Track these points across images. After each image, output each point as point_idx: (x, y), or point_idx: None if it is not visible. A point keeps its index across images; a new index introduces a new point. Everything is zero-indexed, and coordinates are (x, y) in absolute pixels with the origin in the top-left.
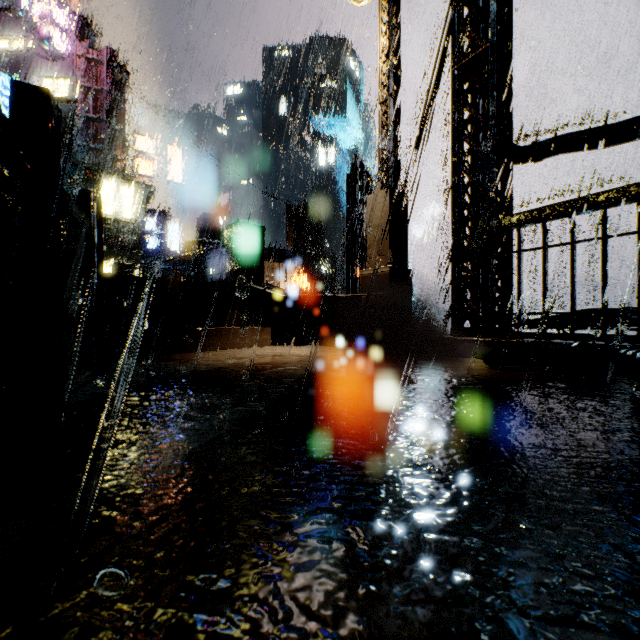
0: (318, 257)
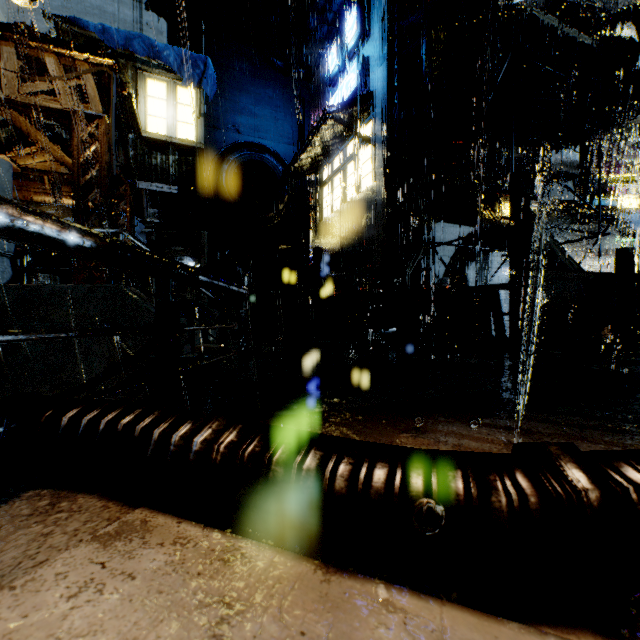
0: None
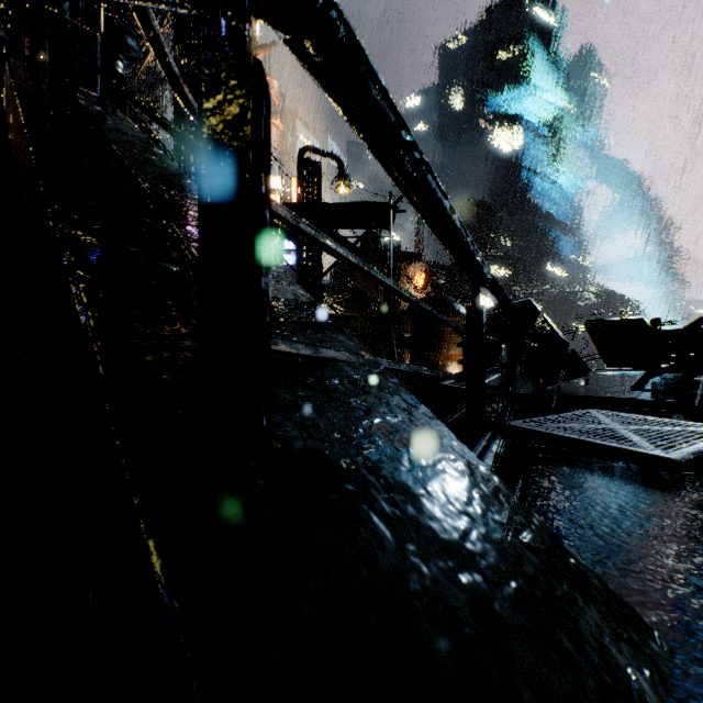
0: (489, 258)
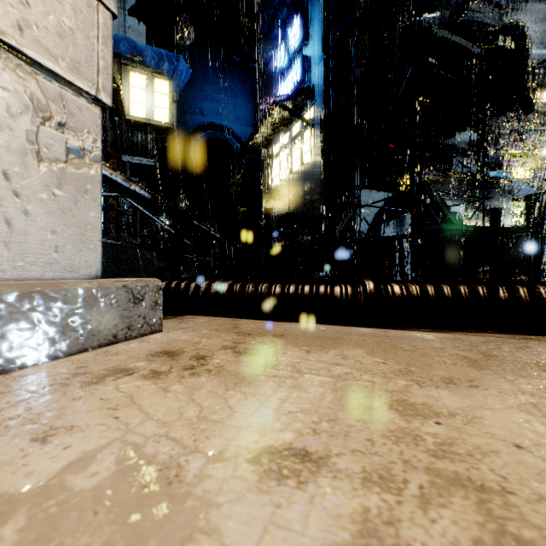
0: None
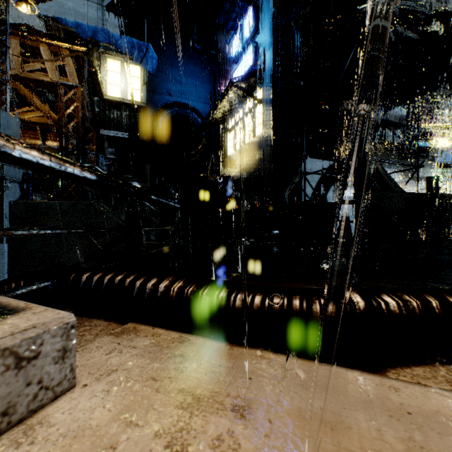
0: None
